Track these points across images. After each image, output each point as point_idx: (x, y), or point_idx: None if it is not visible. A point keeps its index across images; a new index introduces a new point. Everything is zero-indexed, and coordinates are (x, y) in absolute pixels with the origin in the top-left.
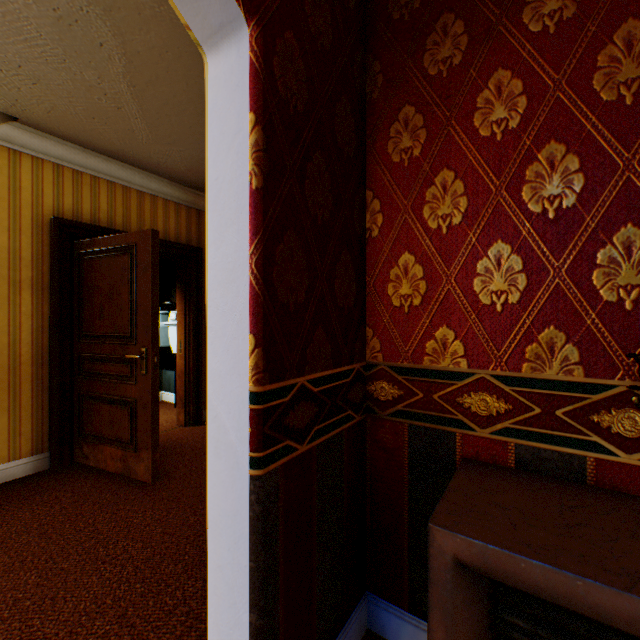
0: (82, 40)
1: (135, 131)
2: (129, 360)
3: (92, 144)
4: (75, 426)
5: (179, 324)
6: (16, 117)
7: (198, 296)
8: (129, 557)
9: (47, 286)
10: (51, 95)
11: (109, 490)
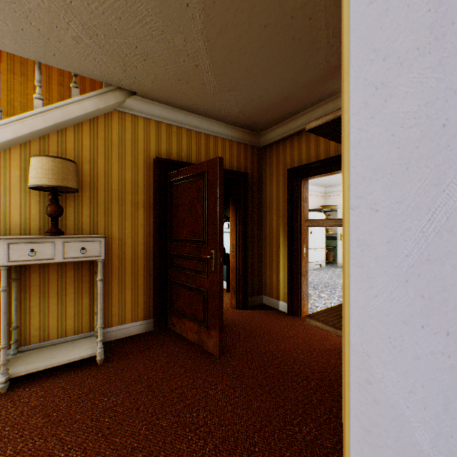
0: (174, 6)
1: (205, 84)
2: (201, 259)
3: (177, 103)
4: (167, 302)
5: (231, 231)
6: (135, 92)
7: (245, 210)
8: (208, 431)
9: (152, 205)
10: (154, 67)
11: (189, 357)
